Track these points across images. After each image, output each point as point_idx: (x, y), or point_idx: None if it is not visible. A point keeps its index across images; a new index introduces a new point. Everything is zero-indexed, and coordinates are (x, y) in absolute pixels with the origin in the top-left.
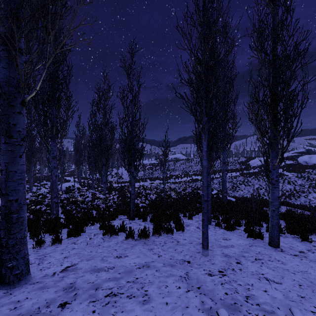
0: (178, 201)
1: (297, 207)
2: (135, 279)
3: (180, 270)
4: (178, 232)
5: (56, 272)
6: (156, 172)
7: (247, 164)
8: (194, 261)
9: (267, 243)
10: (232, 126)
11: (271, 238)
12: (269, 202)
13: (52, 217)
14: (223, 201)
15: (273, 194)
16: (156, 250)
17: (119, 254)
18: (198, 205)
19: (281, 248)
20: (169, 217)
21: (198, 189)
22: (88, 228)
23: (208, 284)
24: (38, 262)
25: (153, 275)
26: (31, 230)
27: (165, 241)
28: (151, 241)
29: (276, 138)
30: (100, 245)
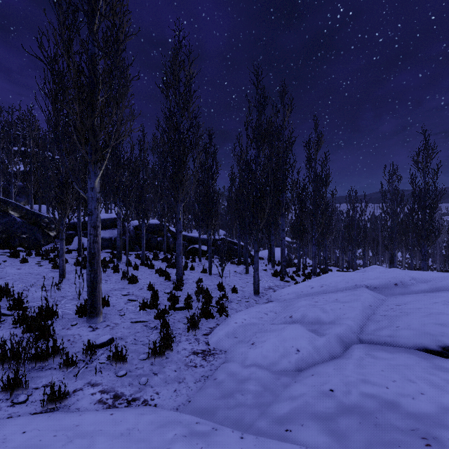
0: None
1: None
2: None
3: None
4: None
5: None
6: None
7: None
8: None
9: None
10: None
11: None
12: None
13: None
14: None
15: None
16: None
17: None
18: None
19: None
20: None
21: None
22: None
23: None
24: None
25: None
26: None
27: None
28: None
29: None
30: None
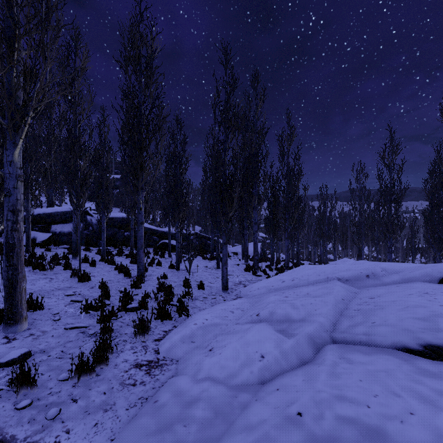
0: None
1: None
2: None
3: None
4: None
5: None
6: None
7: None
8: None
9: None
10: None
11: None
12: None
13: None
14: None
15: None
16: None
17: None
18: None
19: None
20: None
21: None
22: None
23: None
24: None
25: None
26: None
27: None
28: None
29: None
30: None
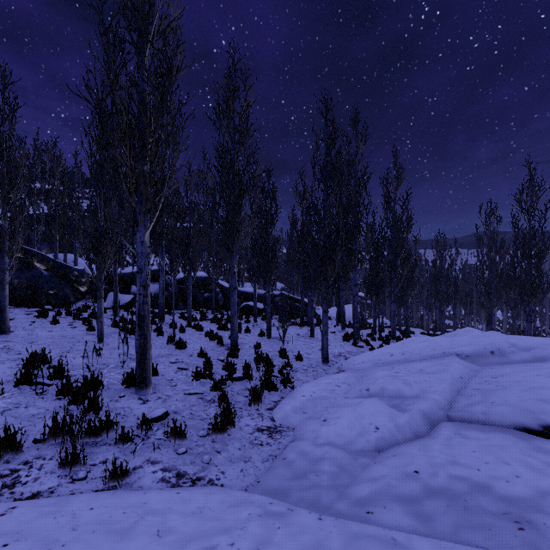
0: None
1: None
2: None
3: None
4: None
5: None
6: None
7: None
8: None
9: None
10: None
11: None
12: None
13: None
14: None
15: None
16: None
17: None
18: None
19: None
20: None
21: None
22: None
23: None
24: None
25: None
26: None
27: None
28: None
29: None
30: None
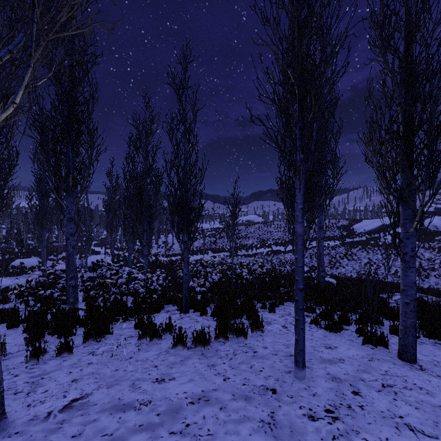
0: (253, 283)
1: (428, 292)
2: (184, 426)
3: (261, 407)
4: (255, 334)
5: (53, 411)
6: (220, 241)
7: (350, 229)
8: (282, 389)
9: (395, 354)
10: (332, 173)
11: (403, 347)
12: (386, 285)
13: (65, 309)
14: (320, 283)
15: (407, 278)
16: (220, 366)
17: (161, 374)
18: (282, 289)
19: (419, 364)
20: (241, 312)
21: (281, 266)
22: (118, 326)
23: (309, 438)
24: (28, 390)
25: (215, 418)
26: (28, 331)
27: (234, 350)
28: (212, 350)
29: (411, 189)
30: (133, 358)
